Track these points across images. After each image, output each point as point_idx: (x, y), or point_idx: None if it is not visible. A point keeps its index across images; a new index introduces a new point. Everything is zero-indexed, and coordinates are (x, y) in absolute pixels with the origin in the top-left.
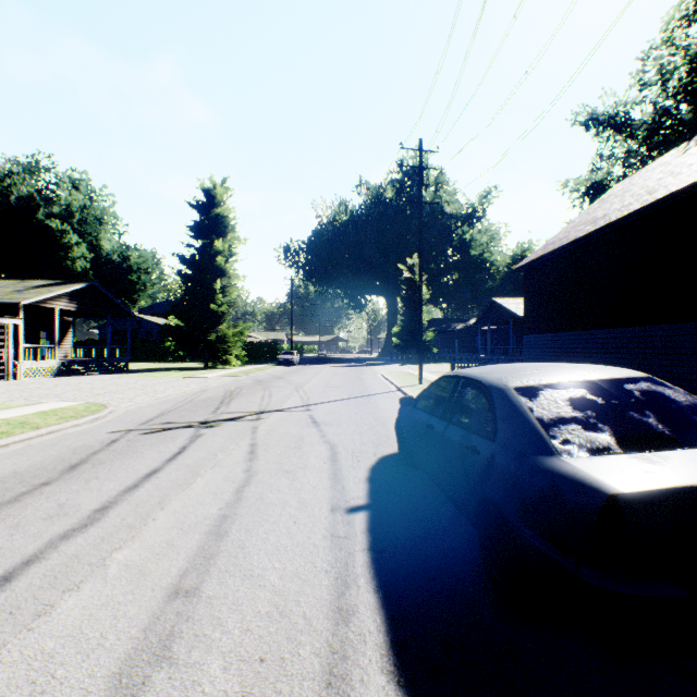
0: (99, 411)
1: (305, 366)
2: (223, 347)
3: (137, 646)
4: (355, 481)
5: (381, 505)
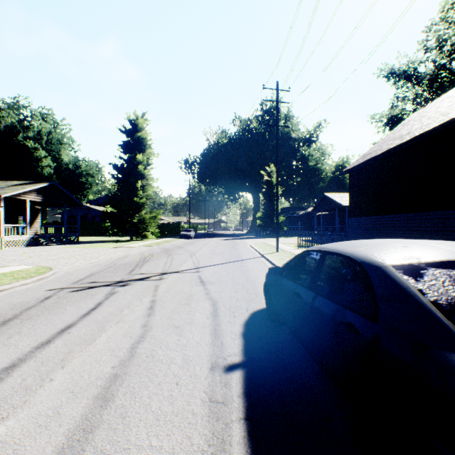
0: (45, 272)
1: (198, 239)
2: (143, 227)
3: None
4: (232, 337)
5: (254, 363)
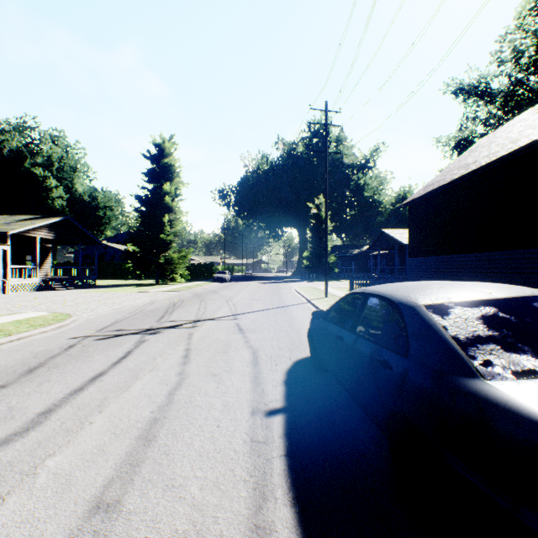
0: (64, 319)
1: (235, 283)
2: (170, 268)
3: None
4: (273, 384)
5: (296, 408)
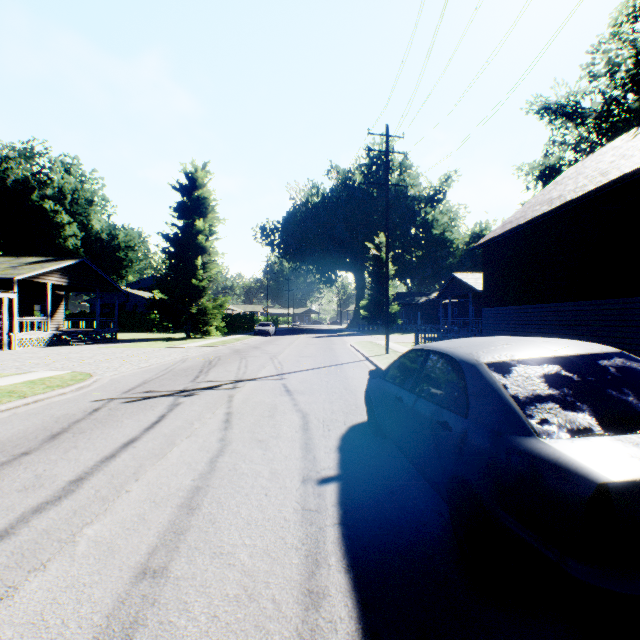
0: (85, 380)
1: (280, 336)
2: (204, 319)
3: (98, 635)
4: (326, 451)
5: (351, 476)
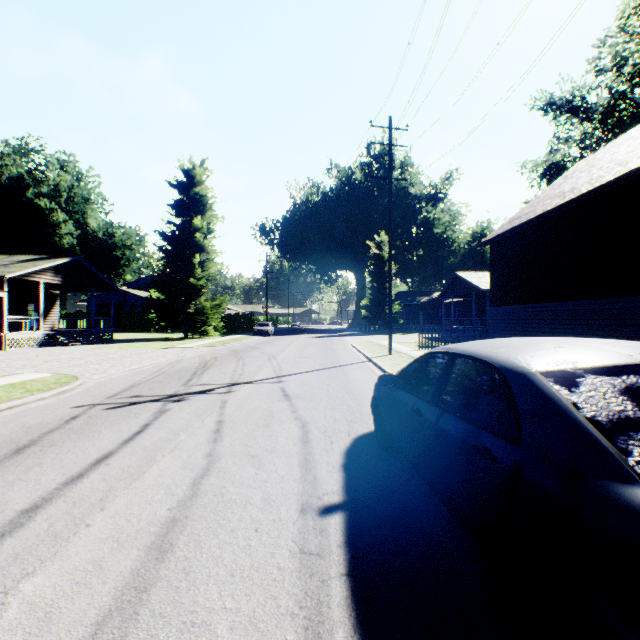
0: (69, 383)
1: (279, 336)
2: (202, 319)
3: None
4: (328, 470)
5: (360, 504)
